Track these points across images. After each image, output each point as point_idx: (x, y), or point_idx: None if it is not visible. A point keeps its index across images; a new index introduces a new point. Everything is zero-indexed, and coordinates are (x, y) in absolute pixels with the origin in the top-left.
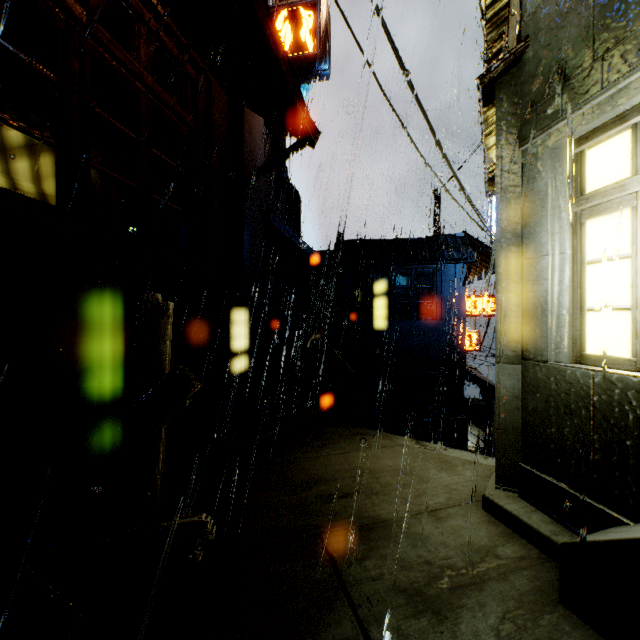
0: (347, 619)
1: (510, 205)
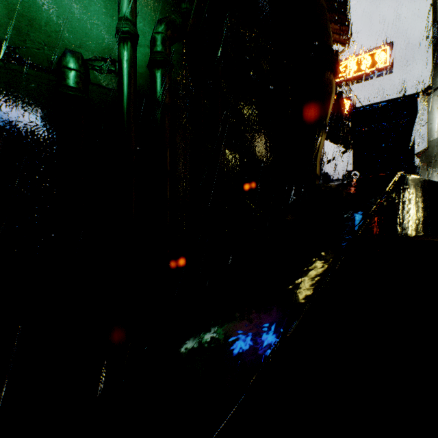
0: None
1: None
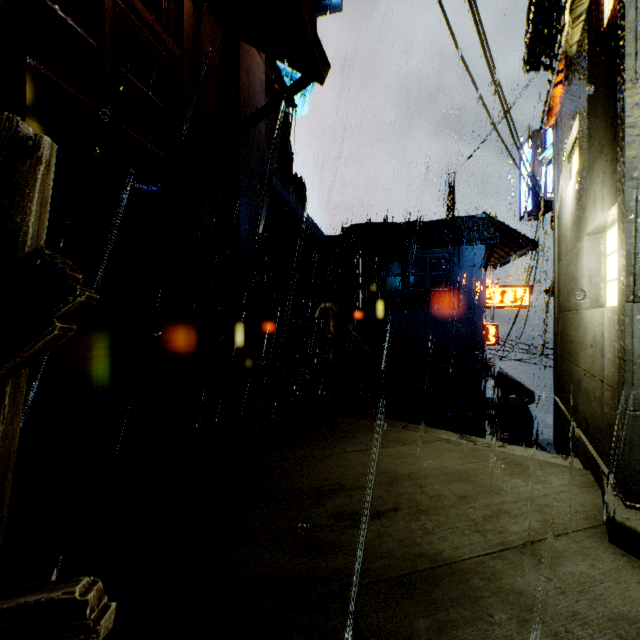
0: None
1: None
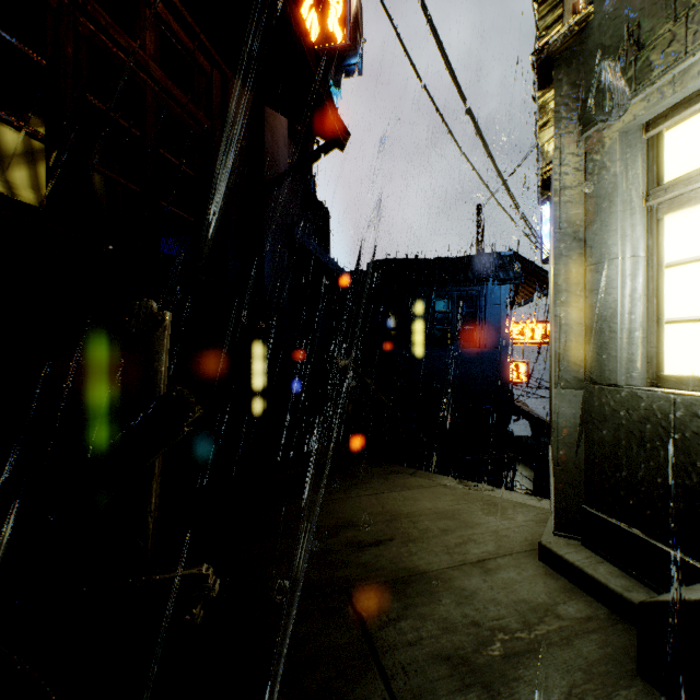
0: (378, 695)
1: (571, 202)
